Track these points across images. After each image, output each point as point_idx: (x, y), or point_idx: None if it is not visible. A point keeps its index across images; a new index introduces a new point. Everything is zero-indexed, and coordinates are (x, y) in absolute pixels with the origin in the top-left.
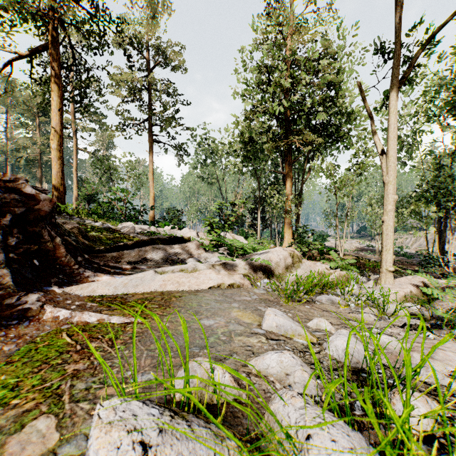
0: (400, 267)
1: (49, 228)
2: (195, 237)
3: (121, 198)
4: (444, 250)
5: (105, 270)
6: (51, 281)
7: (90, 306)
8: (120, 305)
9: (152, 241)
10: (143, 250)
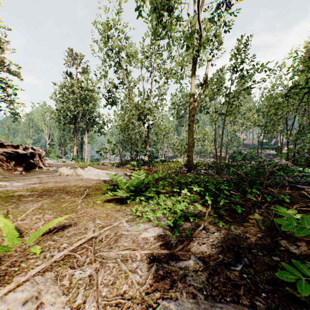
0: None
1: None
2: None
3: None
4: None
5: None
6: None
7: None
8: None
9: None
10: None
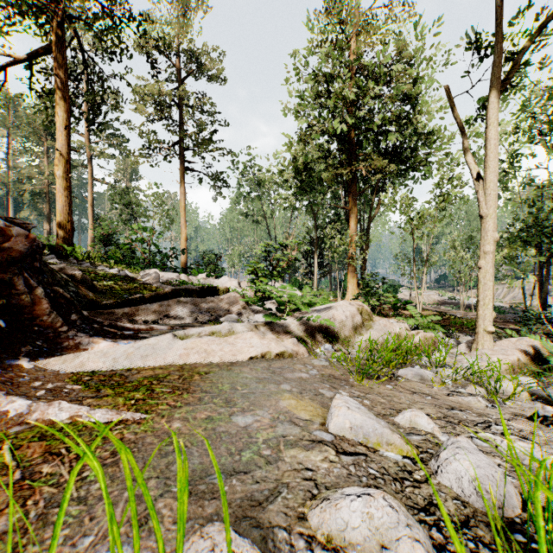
0: (495, 325)
1: (29, 275)
2: (236, 288)
3: (144, 239)
4: (545, 304)
5: (109, 332)
6: (21, 351)
7: (68, 390)
8: (114, 388)
9: (177, 292)
10: (165, 304)
